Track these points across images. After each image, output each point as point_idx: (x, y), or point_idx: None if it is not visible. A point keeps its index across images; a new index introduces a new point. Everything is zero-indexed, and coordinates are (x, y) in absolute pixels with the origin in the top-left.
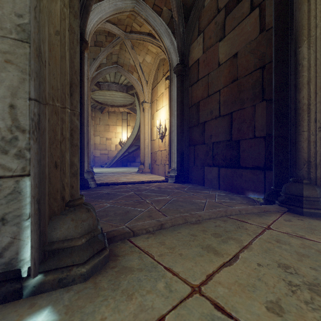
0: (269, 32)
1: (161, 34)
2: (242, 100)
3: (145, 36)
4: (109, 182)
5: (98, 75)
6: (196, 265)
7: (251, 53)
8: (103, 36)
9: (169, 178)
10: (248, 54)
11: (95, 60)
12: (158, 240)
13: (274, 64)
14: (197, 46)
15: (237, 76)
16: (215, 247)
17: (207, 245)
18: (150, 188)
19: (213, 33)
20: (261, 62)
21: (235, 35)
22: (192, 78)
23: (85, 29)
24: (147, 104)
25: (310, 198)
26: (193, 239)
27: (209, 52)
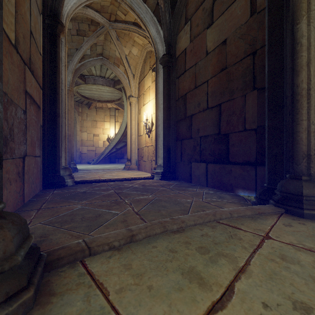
0: (261, 14)
1: (146, 23)
2: (231, 90)
3: (130, 25)
4: (91, 179)
5: (82, 67)
6: (171, 311)
7: (241, 39)
8: (85, 24)
9: (155, 174)
10: (238, 40)
11: (77, 51)
12: (123, 261)
13: (267, 47)
14: (184, 36)
15: (226, 64)
16: (200, 271)
17: (190, 268)
18: (133, 185)
19: (201, 20)
20: (251, 48)
21: (224, 21)
22: (179, 69)
23: (61, 10)
24: (134, 98)
25: (311, 197)
26: (171, 259)
27: (196, 41)
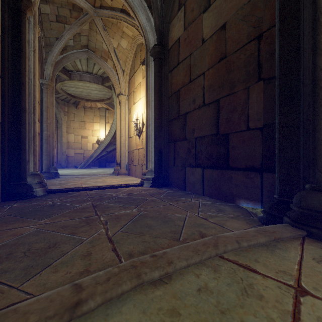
0: None
1: (135, 8)
2: (232, 82)
3: (117, 12)
4: (69, 187)
5: (64, 59)
6: None
7: (244, 21)
8: (66, 9)
9: (145, 181)
10: (240, 22)
11: (58, 40)
12: None
13: (278, 24)
14: (178, 23)
15: (226, 53)
16: None
17: None
18: (117, 195)
19: (196, 4)
20: (256, 31)
21: (223, 2)
22: (172, 62)
23: None
24: (124, 96)
25: None
26: None
27: (191, 28)
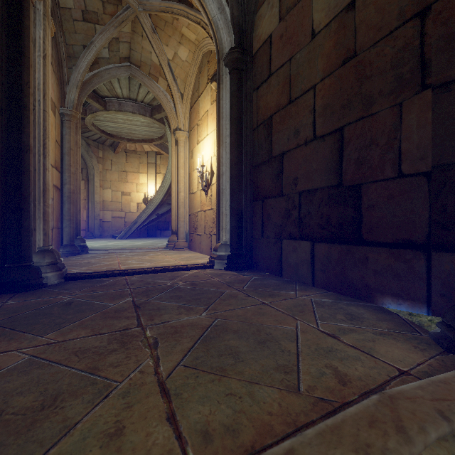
0: None
1: None
2: (367, 97)
3: (174, 3)
4: (101, 269)
5: (95, 78)
6: None
7: None
8: (97, 1)
9: (216, 260)
10: None
11: (86, 49)
12: None
13: None
14: (269, 12)
15: (356, 48)
16: None
17: None
18: (173, 284)
19: None
20: (417, 3)
21: None
22: (259, 74)
23: None
24: (183, 132)
25: None
26: None
27: (292, 16)
